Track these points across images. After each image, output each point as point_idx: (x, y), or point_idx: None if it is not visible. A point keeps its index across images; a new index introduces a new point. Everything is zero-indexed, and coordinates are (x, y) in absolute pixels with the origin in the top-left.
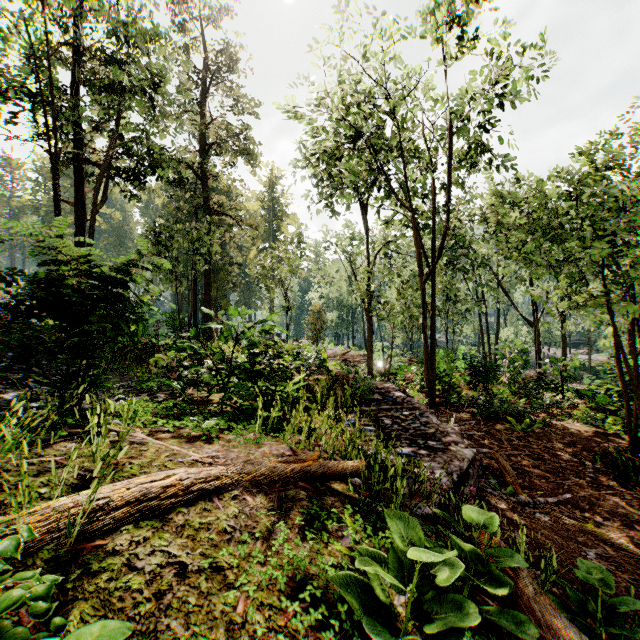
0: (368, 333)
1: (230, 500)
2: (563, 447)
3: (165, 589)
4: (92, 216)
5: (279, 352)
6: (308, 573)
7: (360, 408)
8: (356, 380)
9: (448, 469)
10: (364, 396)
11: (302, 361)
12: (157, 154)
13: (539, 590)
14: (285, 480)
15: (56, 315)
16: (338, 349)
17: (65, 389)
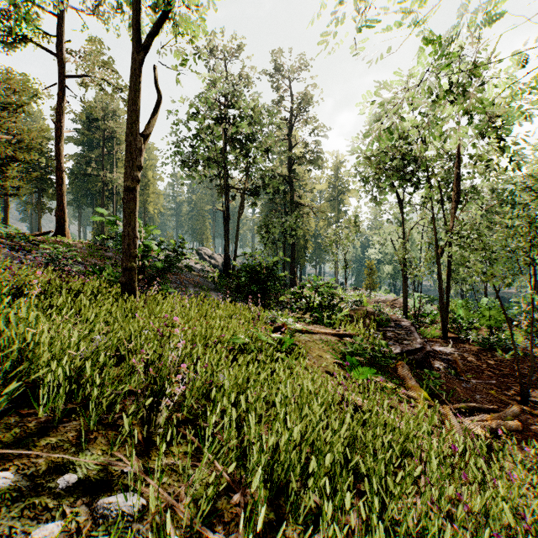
0: (403, 286)
1: (317, 335)
2: (526, 367)
3: (306, 341)
4: (238, 222)
5: (334, 297)
6: (335, 348)
7: (378, 328)
8: (379, 314)
9: (402, 348)
10: (382, 323)
11: (348, 302)
12: (268, 181)
13: (412, 375)
14: (332, 335)
15: (258, 282)
16: (390, 296)
17: (245, 309)
